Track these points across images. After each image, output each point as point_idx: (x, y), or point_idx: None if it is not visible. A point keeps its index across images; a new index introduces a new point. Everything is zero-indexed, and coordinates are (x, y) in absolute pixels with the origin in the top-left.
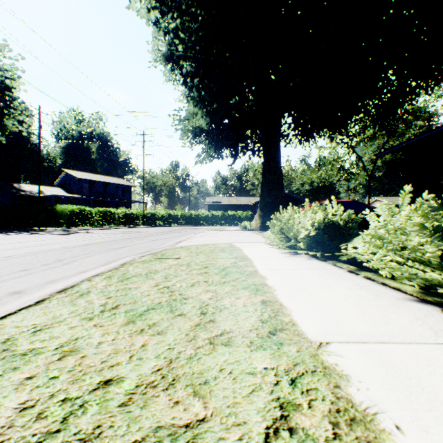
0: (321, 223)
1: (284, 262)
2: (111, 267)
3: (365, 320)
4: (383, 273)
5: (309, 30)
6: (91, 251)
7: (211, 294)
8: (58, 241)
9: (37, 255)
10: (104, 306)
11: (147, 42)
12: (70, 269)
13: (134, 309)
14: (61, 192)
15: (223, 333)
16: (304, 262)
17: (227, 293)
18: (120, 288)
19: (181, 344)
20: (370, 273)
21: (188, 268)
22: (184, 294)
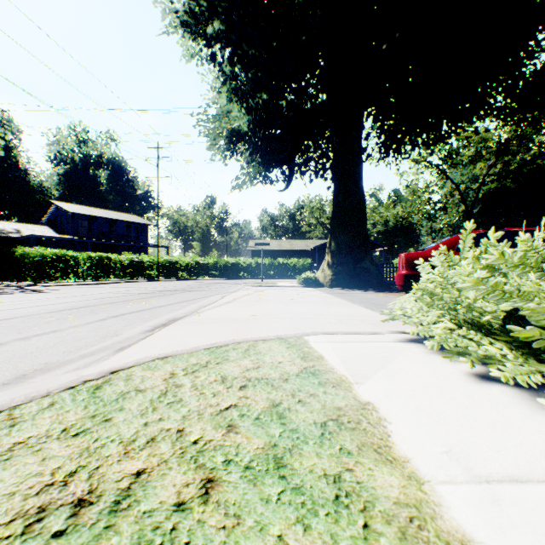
0: None
1: None
2: None
3: None
4: None
5: None
6: None
7: None
8: None
9: None
10: None
11: None
12: None
13: None
14: (49, 231)
15: None
16: None
17: None
18: None
19: None
20: None
21: None
22: None
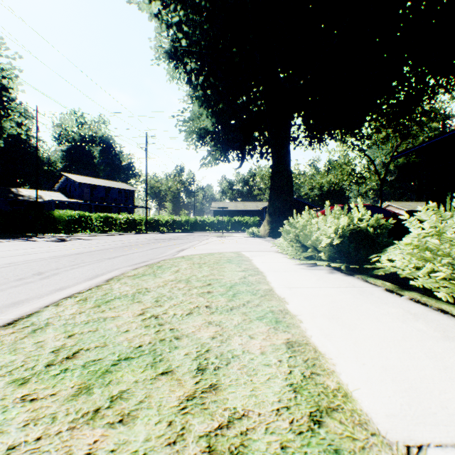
0: (345, 230)
1: (303, 277)
2: (93, 284)
3: (454, 384)
4: (439, 295)
5: (320, 24)
6: (80, 261)
7: (214, 329)
8: (49, 250)
9: (16, 267)
10: (56, 353)
11: (150, 39)
12: (47, 285)
13: (99, 359)
14: (61, 196)
15: (232, 419)
16: (328, 277)
17: (236, 327)
18: (91, 318)
19: (155, 453)
20: (416, 293)
21: (187, 285)
22: (177, 329)
